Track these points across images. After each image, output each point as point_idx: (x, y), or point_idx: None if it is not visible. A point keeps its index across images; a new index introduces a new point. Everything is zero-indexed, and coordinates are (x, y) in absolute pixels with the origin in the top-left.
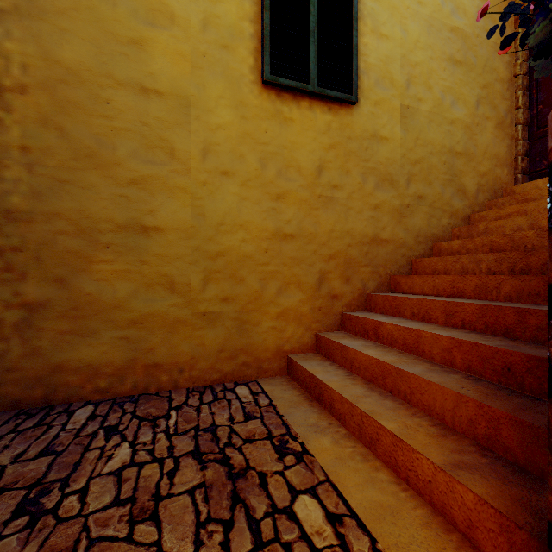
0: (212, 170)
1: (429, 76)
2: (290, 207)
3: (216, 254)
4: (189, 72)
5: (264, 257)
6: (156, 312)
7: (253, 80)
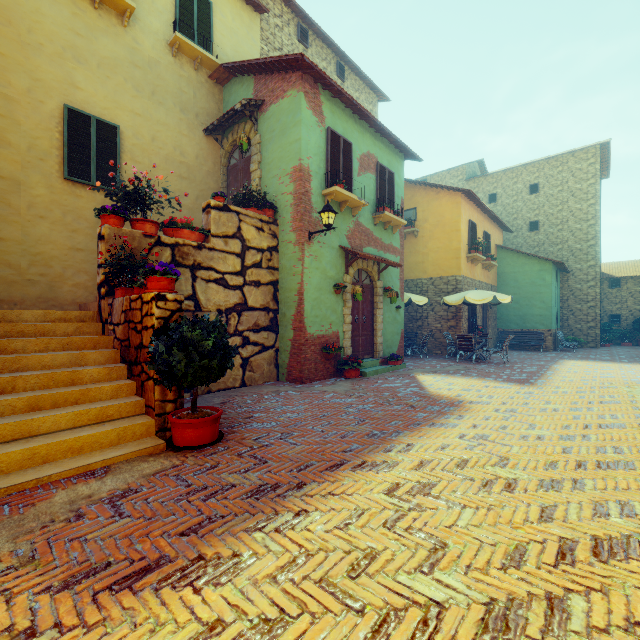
0: (34, 215)
1: (166, 183)
2: (81, 236)
3: (37, 254)
4: (20, 169)
5: (65, 258)
6: (1, 276)
7: (58, 176)
